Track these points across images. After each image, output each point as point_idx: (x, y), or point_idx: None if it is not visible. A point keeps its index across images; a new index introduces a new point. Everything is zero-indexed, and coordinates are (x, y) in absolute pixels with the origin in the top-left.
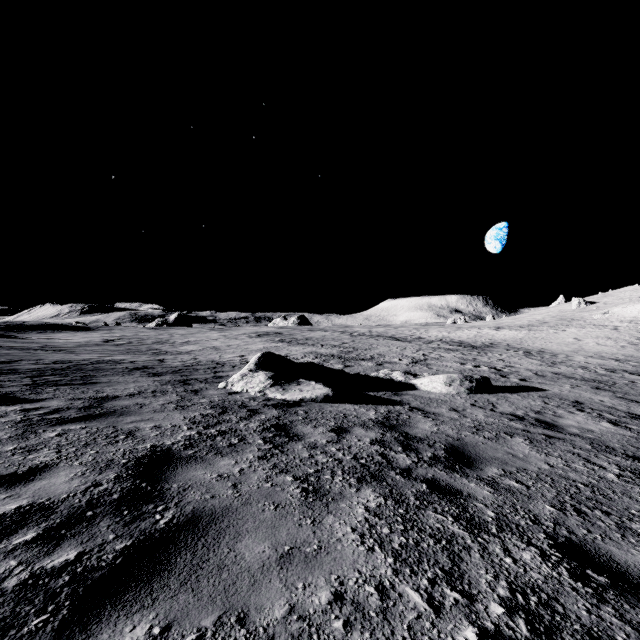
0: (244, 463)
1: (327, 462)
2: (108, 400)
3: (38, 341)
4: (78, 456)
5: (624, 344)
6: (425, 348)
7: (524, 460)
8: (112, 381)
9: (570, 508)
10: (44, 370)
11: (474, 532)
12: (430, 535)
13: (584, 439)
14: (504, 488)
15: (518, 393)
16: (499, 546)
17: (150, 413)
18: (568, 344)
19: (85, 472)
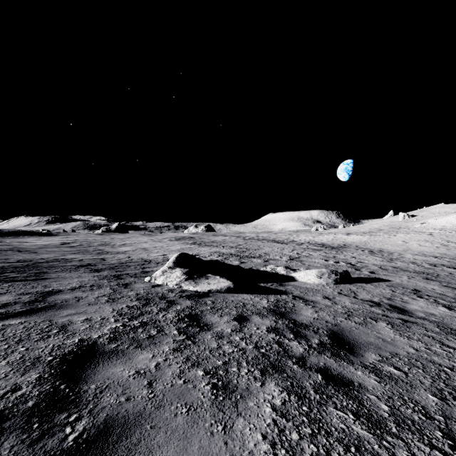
0: (160, 356)
1: (233, 352)
2: (52, 294)
3: (11, 244)
4: (7, 354)
5: (438, 245)
6: (298, 248)
7: (393, 344)
8: (60, 277)
9: (449, 397)
10: (7, 268)
11: (377, 433)
12: (338, 440)
13: (431, 322)
14: (387, 376)
15: (371, 283)
16: (405, 451)
17: (85, 306)
18: (399, 245)
19: (8, 373)
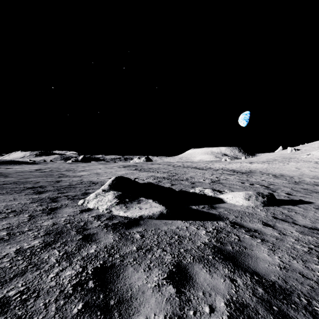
0: None
1: None
2: None
3: None
4: None
5: None
6: (215, 173)
7: None
8: None
9: None
10: None
11: None
12: None
13: None
14: None
15: (297, 205)
16: None
17: None
18: (294, 171)
19: None
